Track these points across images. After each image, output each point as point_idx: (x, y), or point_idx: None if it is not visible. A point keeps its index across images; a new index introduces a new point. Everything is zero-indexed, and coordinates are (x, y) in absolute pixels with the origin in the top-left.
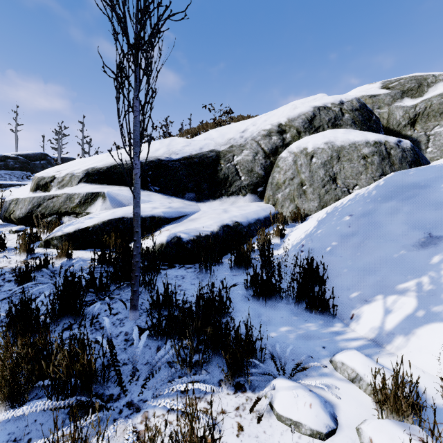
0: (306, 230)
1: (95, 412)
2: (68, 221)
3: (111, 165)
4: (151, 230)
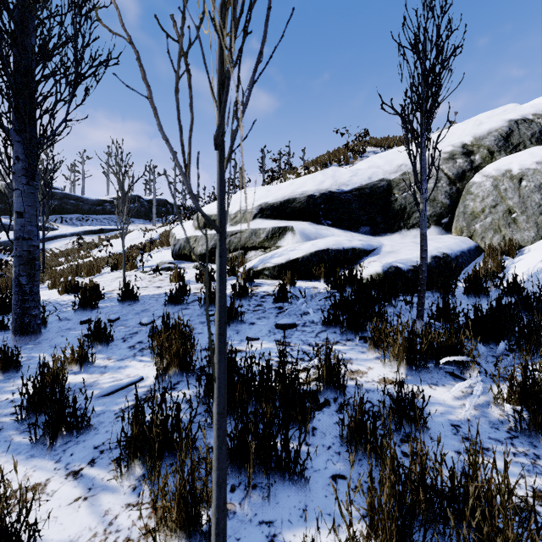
0: (541, 260)
1: (471, 377)
2: (253, 255)
3: (284, 200)
4: (352, 262)
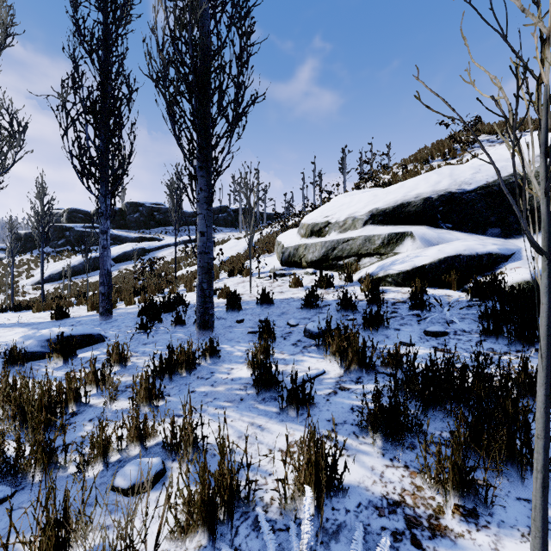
0: None
1: None
2: (367, 262)
3: (397, 205)
4: (487, 269)
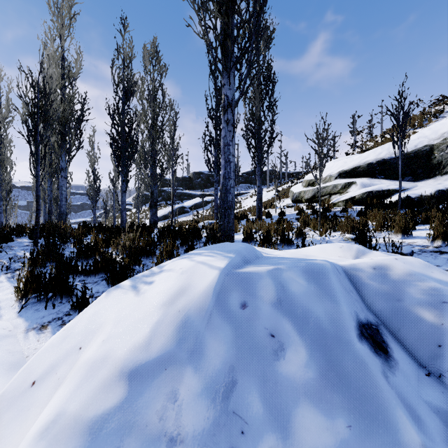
0: None
1: None
2: (334, 197)
3: (353, 167)
4: (387, 196)
